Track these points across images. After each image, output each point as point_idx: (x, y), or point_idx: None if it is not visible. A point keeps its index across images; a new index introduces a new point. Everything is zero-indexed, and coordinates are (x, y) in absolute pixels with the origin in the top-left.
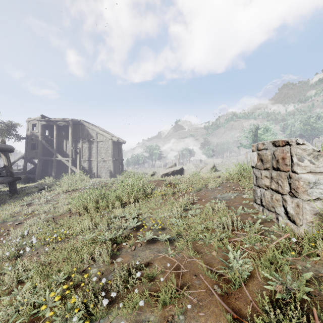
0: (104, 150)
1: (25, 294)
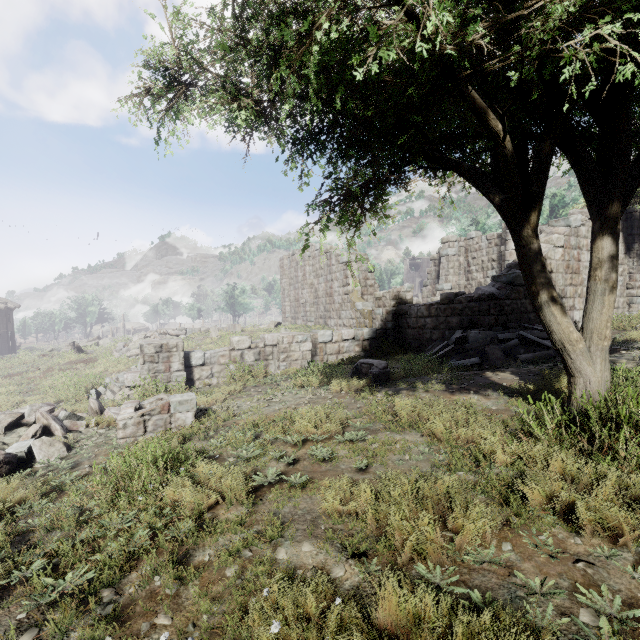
0: None
1: None
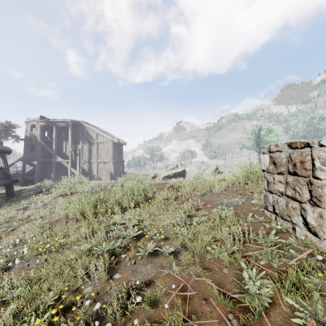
0: (104, 152)
1: (7, 320)
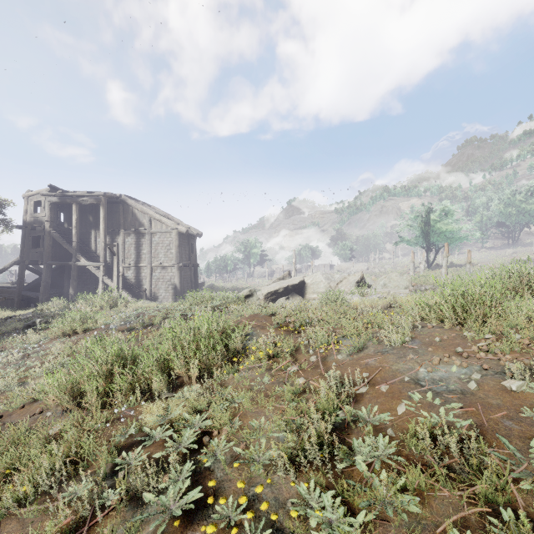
0: (163, 249)
1: None
